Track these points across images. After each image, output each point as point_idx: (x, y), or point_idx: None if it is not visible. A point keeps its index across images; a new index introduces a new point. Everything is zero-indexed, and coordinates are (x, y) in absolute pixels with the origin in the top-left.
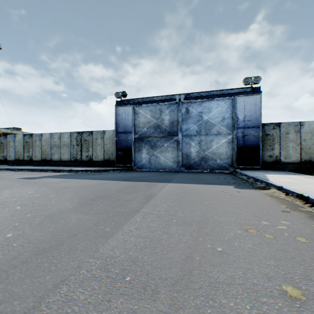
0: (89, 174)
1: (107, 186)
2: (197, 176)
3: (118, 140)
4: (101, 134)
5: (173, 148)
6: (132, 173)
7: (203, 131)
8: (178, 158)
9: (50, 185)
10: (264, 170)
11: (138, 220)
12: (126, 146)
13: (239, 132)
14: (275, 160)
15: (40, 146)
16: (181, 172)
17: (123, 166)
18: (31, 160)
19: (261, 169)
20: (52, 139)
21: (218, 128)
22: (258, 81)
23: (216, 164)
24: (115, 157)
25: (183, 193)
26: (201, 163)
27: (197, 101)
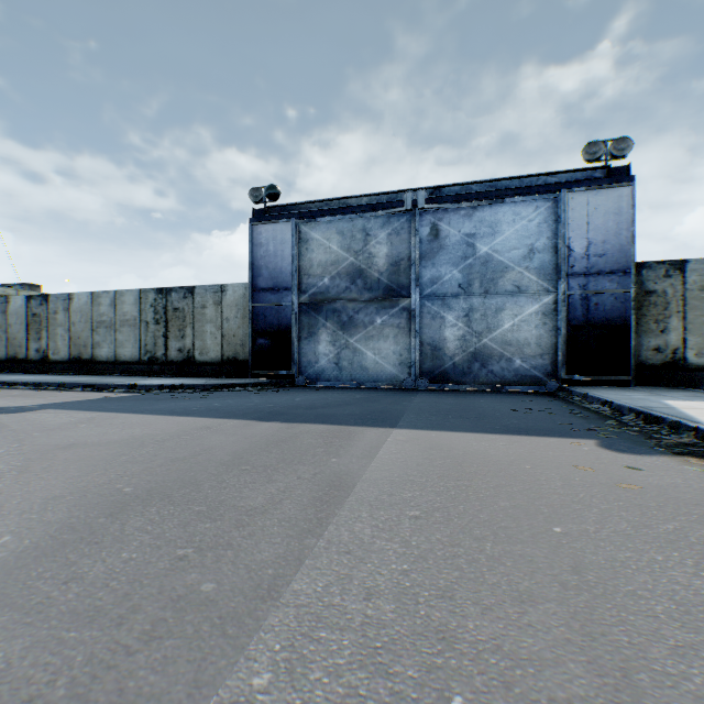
0: (175, 397)
1: (205, 439)
2: (467, 405)
3: (258, 309)
4: (215, 293)
5: (398, 329)
6: (292, 394)
7: (476, 284)
8: (412, 355)
9: (36, 435)
10: (641, 385)
11: (261, 686)
12: (277, 325)
13: (573, 285)
14: (671, 359)
15: (68, 326)
16: (421, 391)
17: (271, 374)
18: (44, 359)
19: (633, 383)
20: (96, 308)
21: (517, 277)
22: (625, 150)
23: (512, 371)
24: (249, 352)
25: (446, 471)
26: (473, 367)
27: (461, 207)
